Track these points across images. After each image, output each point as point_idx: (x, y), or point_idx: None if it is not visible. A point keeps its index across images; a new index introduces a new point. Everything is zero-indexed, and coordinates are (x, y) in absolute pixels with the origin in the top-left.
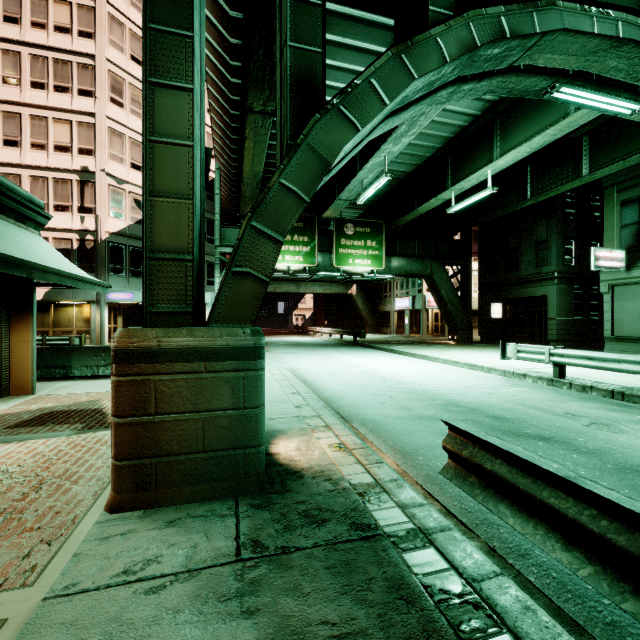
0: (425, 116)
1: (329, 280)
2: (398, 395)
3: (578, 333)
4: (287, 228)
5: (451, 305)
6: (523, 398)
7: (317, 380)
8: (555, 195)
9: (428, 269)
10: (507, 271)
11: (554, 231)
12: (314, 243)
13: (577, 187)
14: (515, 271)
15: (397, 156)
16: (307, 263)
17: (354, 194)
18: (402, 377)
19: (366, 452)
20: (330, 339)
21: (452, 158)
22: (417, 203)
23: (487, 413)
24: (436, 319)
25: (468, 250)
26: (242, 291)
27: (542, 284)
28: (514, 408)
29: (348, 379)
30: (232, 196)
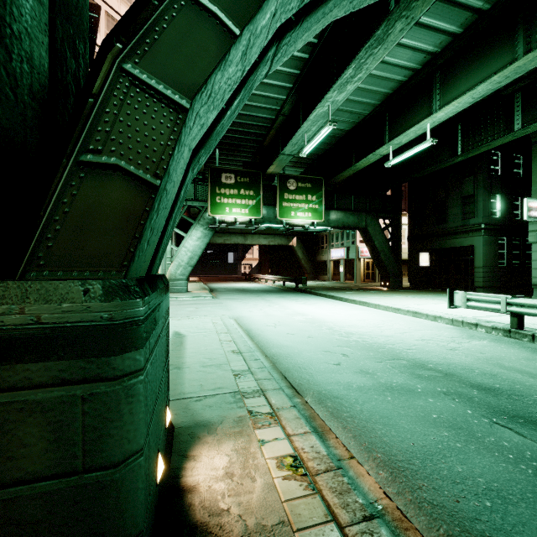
0: (373, 58)
1: (273, 233)
2: (352, 352)
3: (502, 280)
4: (199, 84)
5: (384, 255)
6: (495, 356)
7: (261, 331)
8: (482, 153)
9: (363, 222)
10: (435, 224)
11: (481, 186)
12: (259, 197)
13: (501, 146)
14: (443, 223)
15: (337, 113)
16: (253, 215)
17: (297, 148)
18: (350, 327)
19: (339, 482)
20: (274, 285)
21: (390, 115)
22: (355, 159)
23: (468, 380)
24: (367, 267)
25: (399, 205)
26: (102, 204)
27: (469, 235)
28: (495, 372)
29: (294, 330)
30: None
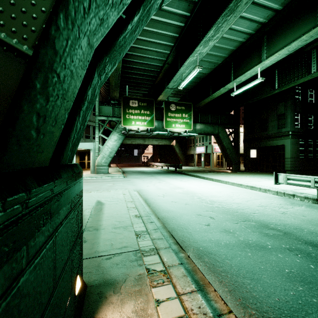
0: (226, 23)
1: (161, 137)
2: (216, 215)
3: (302, 166)
4: None
5: (229, 150)
6: (313, 218)
7: (155, 200)
8: (289, 88)
9: (216, 130)
10: (260, 131)
11: (289, 108)
12: (153, 115)
13: (301, 83)
14: (265, 131)
15: (201, 63)
16: (149, 126)
17: (176, 84)
18: (212, 197)
19: None
20: (161, 169)
21: (234, 63)
22: (212, 92)
23: (302, 238)
24: (218, 158)
25: (238, 120)
26: None
27: (281, 138)
28: None
29: (176, 199)
30: (106, 88)
